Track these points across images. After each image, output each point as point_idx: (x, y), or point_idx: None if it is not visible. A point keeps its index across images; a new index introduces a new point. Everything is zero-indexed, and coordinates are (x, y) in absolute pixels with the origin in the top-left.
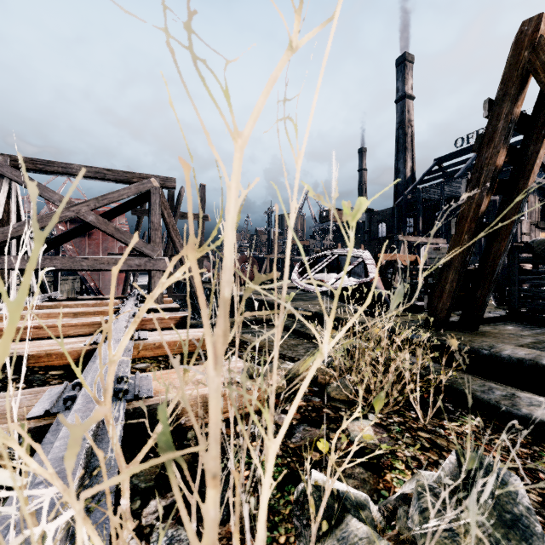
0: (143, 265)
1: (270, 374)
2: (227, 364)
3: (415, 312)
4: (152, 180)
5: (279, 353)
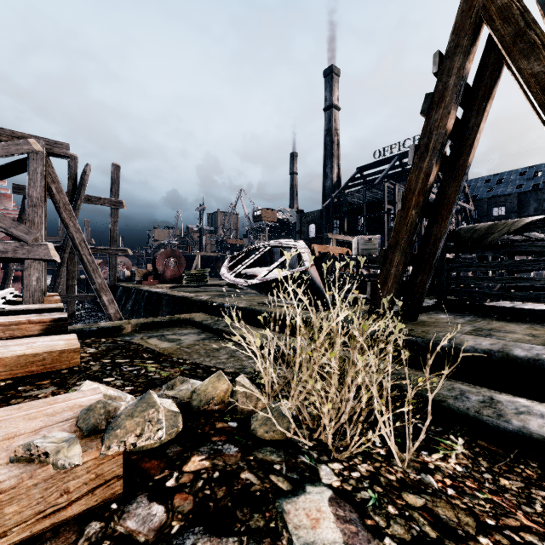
0: (11, 251)
1: (130, 422)
2: (63, 399)
3: (349, 304)
4: (30, 141)
5: (192, 363)
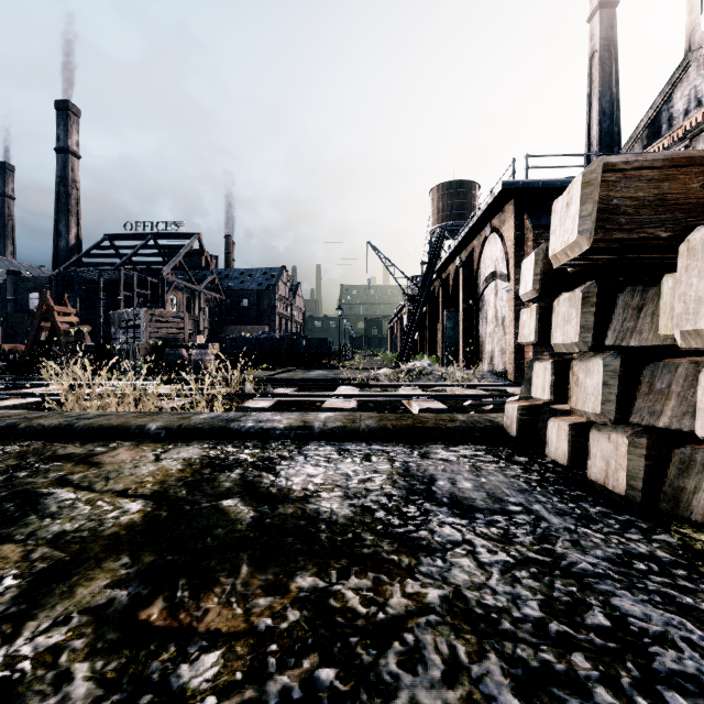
0: None
1: None
2: None
3: None
4: None
5: None
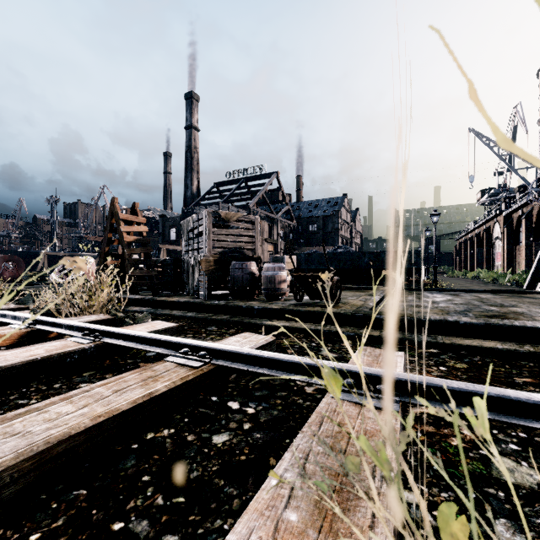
0: None
1: None
2: None
3: None
4: None
5: None
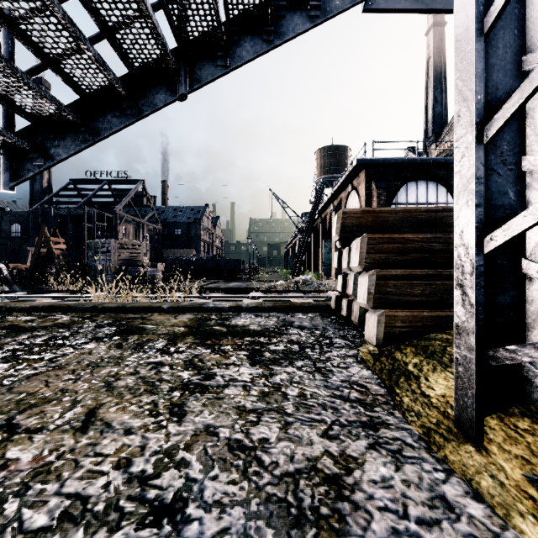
0: None
1: None
2: None
3: None
4: None
5: None
